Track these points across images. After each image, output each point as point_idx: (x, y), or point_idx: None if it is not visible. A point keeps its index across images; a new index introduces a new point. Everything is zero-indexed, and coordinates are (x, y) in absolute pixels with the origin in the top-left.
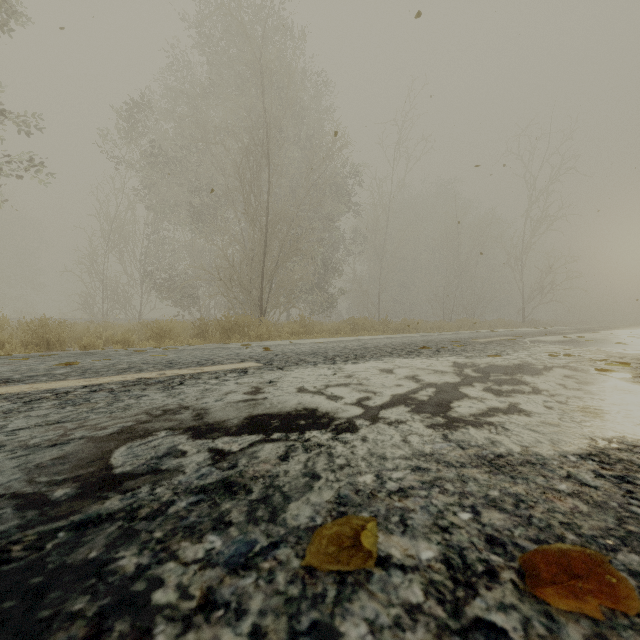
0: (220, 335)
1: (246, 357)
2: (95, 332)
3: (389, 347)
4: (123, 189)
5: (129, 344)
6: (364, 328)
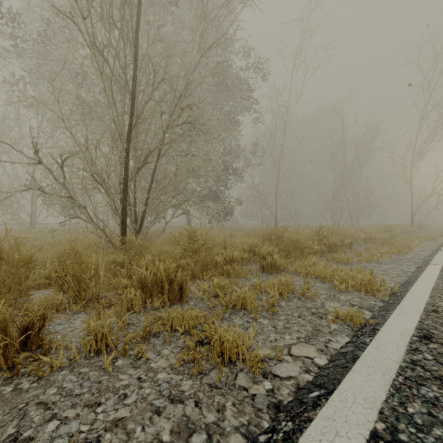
0: None
1: None
2: None
3: None
4: None
5: None
6: (298, 249)
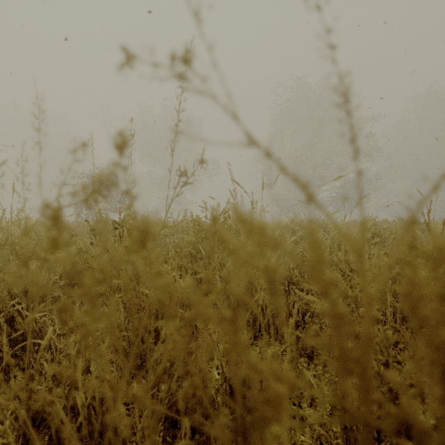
0: None
1: None
2: None
3: None
4: None
5: None
6: None
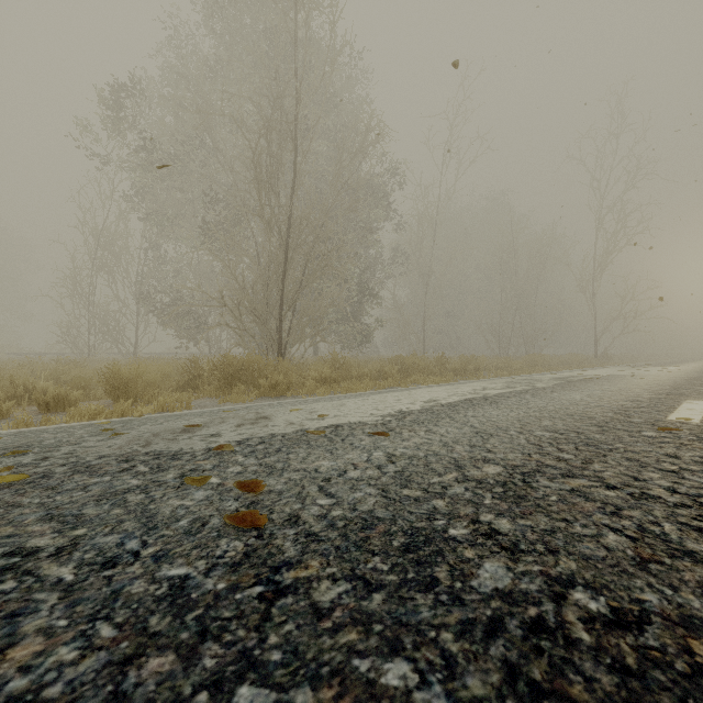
0: (218, 384)
1: (108, 663)
2: (25, 383)
3: (578, 470)
4: (111, 194)
5: (65, 405)
6: (416, 369)
